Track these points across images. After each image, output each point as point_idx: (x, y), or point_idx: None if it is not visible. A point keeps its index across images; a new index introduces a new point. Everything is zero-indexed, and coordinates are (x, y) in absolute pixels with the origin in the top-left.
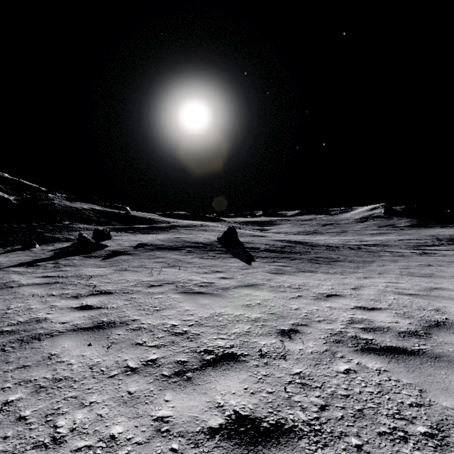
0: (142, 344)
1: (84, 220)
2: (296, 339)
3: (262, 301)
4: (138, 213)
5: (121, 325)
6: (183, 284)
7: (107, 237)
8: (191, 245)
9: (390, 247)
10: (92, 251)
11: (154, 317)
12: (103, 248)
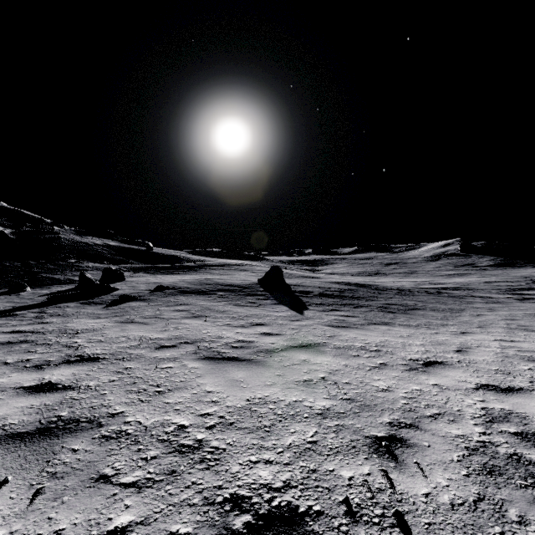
0: (111, 478)
1: (95, 257)
2: (408, 463)
3: (328, 375)
4: (163, 250)
5: (87, 428)
6: (208, 343)
7: (119, 278)
8: (224, 289)
9: (477, 292)
10: (96, 296)
11: (152, 408)
12: (111, 292)
